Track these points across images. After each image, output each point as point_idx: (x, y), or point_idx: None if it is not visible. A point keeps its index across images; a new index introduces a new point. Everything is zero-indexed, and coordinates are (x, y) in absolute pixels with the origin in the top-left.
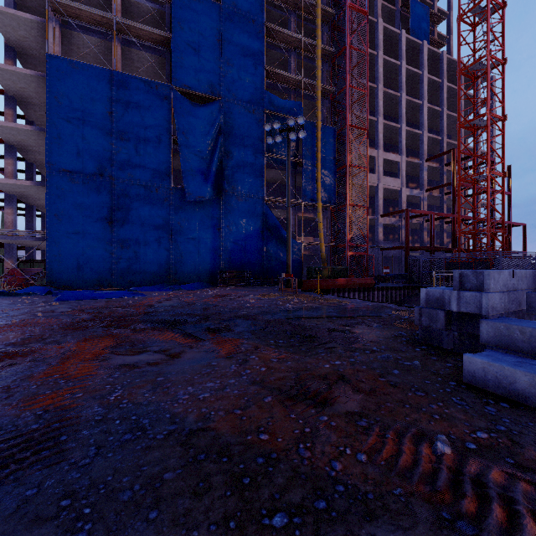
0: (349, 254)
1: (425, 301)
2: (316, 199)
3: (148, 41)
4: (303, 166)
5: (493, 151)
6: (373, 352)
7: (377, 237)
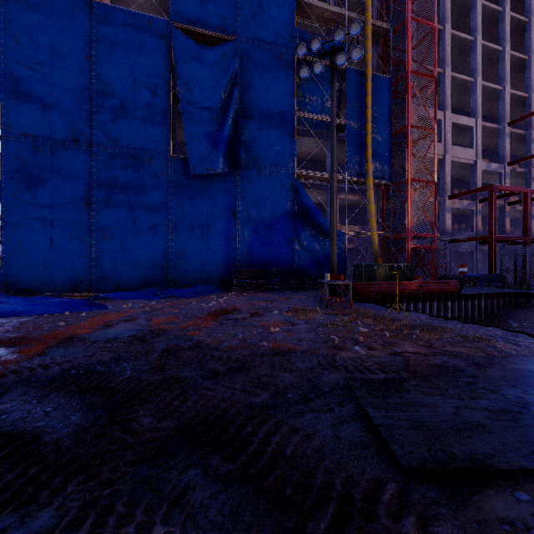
0: (411, 246)
1: None
2: (366, 173)
3: None
4: (347, 129)
5: None
6: None
7: (443, 225)
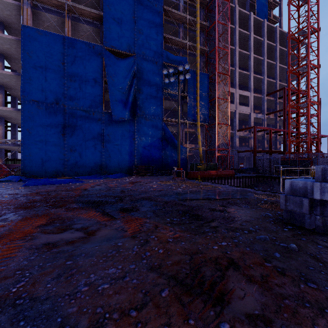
0: (217, 155)
1: (289, 189)
2: (196, 120)
3: (88, 18)
4: (188, 98)
5: (312, 88)
6: (251, 232)
7: (235, 144)
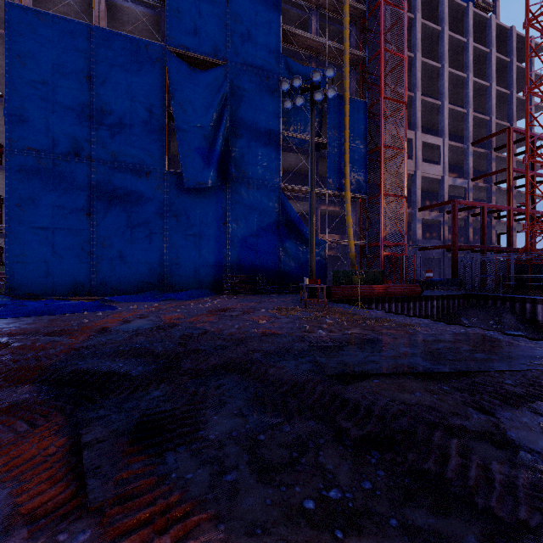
0: (384, 254)
1: None
2: (344, 188)
3: None
4: (328, 147)
5: None
6: None
7: (414, 235)
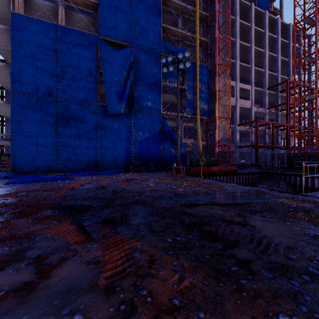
0: (218, 150)
1: None
2: (196, 113)
3: (83, 6)
4: (187, 91)
5: None
6: (315, 278)
7: (235, 139)
